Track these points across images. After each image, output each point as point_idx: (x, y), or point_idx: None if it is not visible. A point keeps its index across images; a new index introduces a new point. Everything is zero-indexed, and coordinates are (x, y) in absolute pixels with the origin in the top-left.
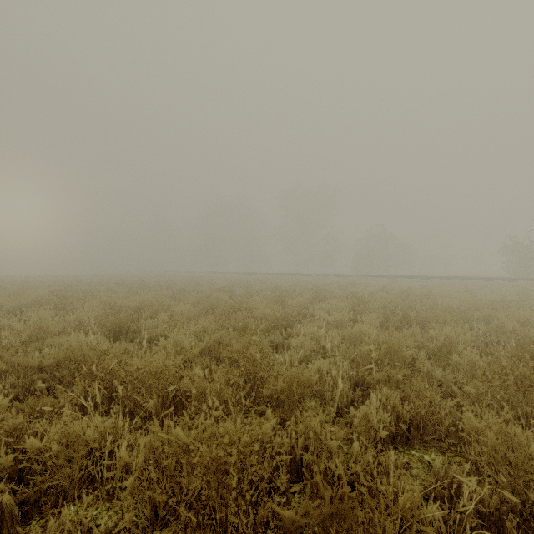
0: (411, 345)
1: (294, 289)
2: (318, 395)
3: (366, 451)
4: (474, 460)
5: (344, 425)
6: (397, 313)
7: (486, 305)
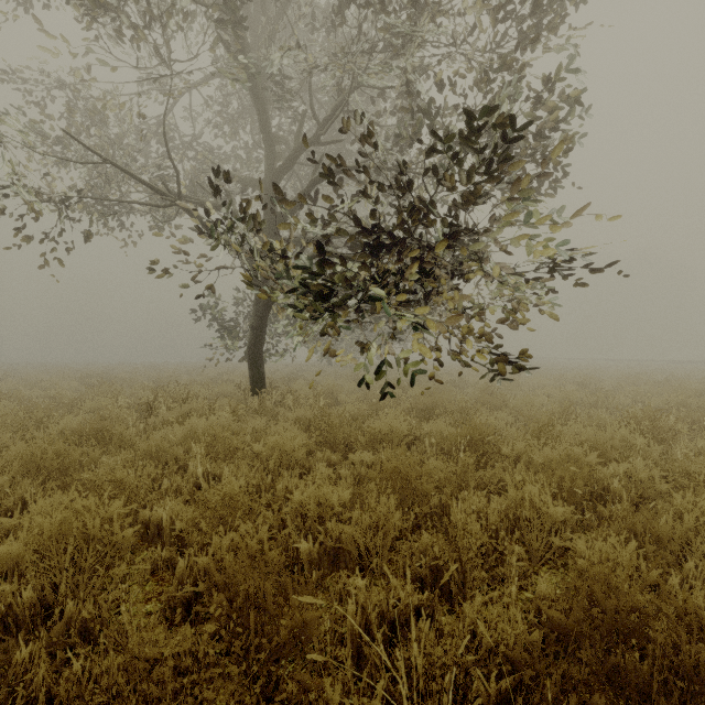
0: None
1: None
2: None
3: None
4: None
5: None
6: None
7: None
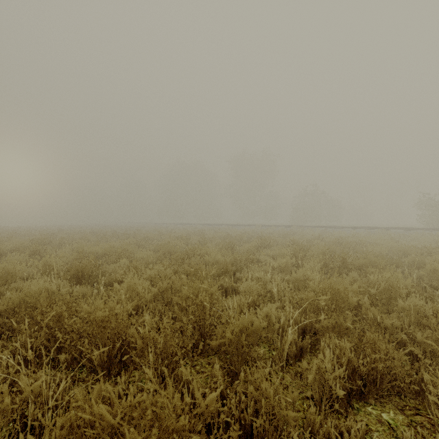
0: (356, 291)
1: (242, 237)
2: (266, 340)
3: (326, 421)
4: (437, 421)
5: (294, 375)
6: (336, 259)
7: (412, 252)
